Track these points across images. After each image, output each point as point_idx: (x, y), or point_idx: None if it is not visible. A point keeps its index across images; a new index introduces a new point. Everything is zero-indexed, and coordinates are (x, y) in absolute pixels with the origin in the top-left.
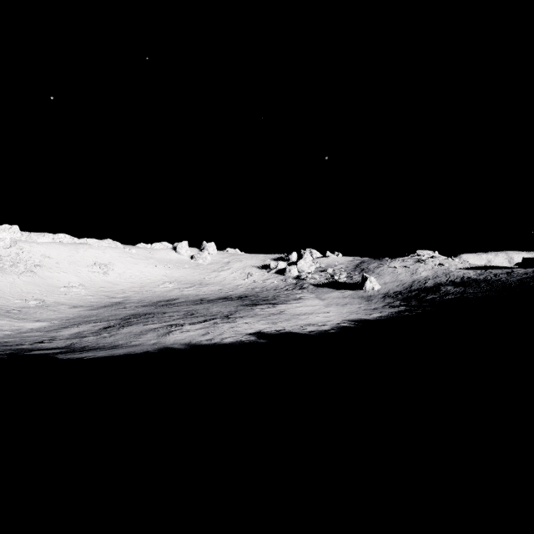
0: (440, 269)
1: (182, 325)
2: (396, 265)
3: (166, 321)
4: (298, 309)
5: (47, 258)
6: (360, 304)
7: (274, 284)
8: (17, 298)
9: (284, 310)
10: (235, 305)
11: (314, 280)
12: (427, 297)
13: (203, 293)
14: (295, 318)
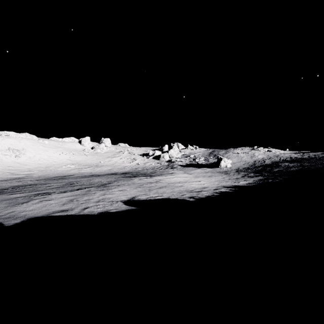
0: (270, 153)
1: (49, 194)
2: (238, 152)
3: (38, 190)
4: (172, 179)
5: None
6: (221, 175)
7: (152, 165)
8: None
9: (160, 180)
10: (117, 177)
11: (181, 162)
12: (274, 170)
13: (96, 171)
14: (171, 185)
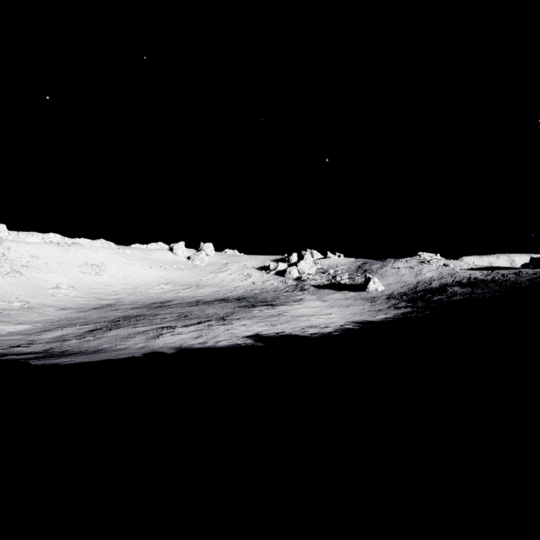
0: (445, 269)
1: (174, 328)
2: (400, 266)
3: (157, 323)
4: (298, 310)
5: (35, 258)
6: (363, 305)
7: (273, 285)
8: (0, 299)
9: (284, 312)
10: (232, 307)
11: (316, 282)
12: (434, 298)
13: (199, 295)
14: (296, 320)
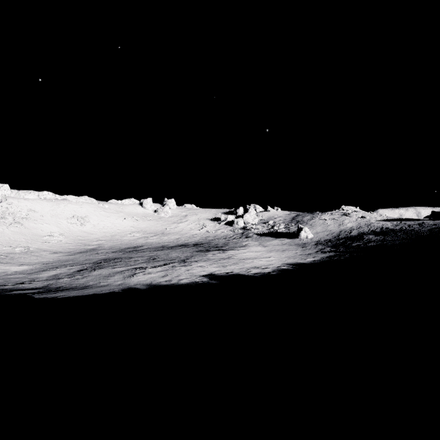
0: (363, 221)
1: (145, 268)
2: (326, 218)
3: (131, 265)
4: (244, 254)
5: (32, 211)
6: (296, 250)
7: (224, 233)
8: (6, 245)
9: (233, 255)
10: (191, 251)
11: (258, 230)
12: (353, 244)
13: (164, 241)
14: (242, 262)
